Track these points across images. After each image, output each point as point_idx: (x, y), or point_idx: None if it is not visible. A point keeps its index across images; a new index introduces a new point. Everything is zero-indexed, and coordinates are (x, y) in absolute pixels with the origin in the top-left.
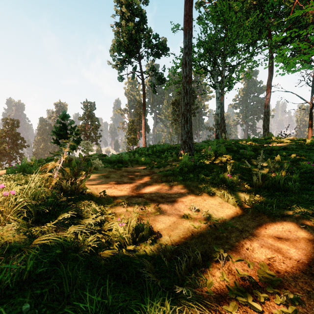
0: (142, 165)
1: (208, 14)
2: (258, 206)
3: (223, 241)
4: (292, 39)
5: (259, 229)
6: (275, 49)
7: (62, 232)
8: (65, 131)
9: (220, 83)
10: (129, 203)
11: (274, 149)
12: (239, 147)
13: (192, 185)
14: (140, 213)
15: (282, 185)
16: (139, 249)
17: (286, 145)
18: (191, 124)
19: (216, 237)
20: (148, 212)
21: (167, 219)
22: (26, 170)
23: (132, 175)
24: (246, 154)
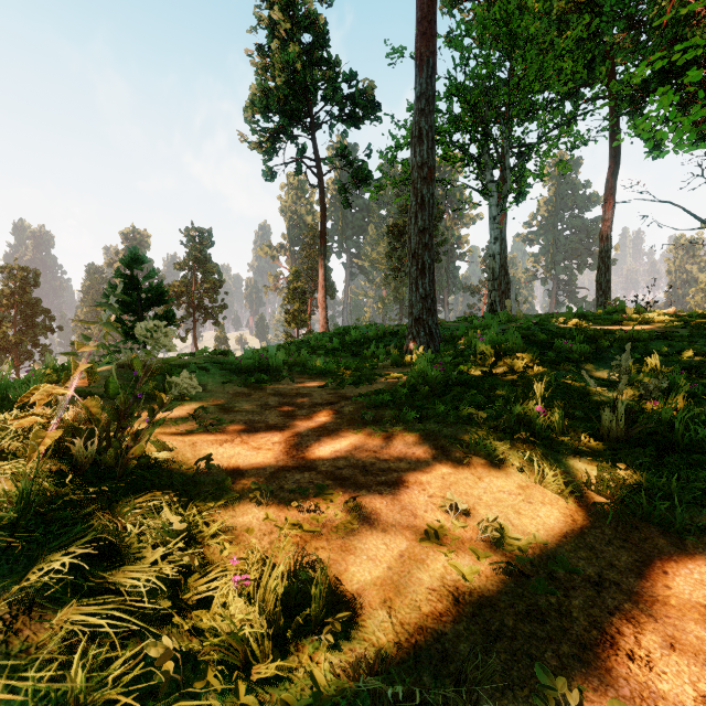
0: (317, 377)
1: (472, 23)
2: (631, 499)
3: (552, 624)
4: (664, 83)
5: (646, 576)
6: (626, 107)
7: (32, 631)
8: (135, 295)
9: (499, 184)
10: (275, 491)
11: (637, 338)
12: (552, 334)
13: (442, 434)
14: (303, 526)
15: (681, 435)
16: (293, 668)
17: (664, 329)
18: (432, 279)
19: (529, 609)
20: (328, 521)
21: (381, 544)
22: (12, 394)
23: (291, 405)
24: (570, 351)
